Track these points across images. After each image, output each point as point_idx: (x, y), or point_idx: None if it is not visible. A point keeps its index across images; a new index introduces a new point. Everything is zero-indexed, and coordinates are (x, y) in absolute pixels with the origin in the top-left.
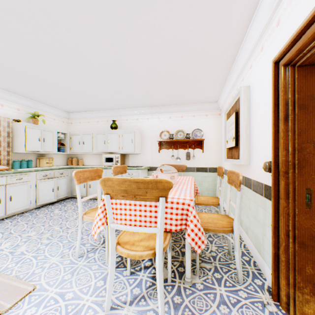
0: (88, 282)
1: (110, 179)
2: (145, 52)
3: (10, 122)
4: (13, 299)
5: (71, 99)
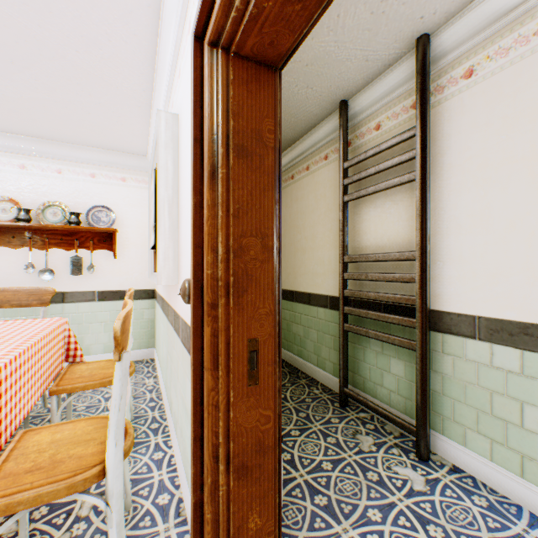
0: None
1: None
2: None
3: None
4: None
5: None
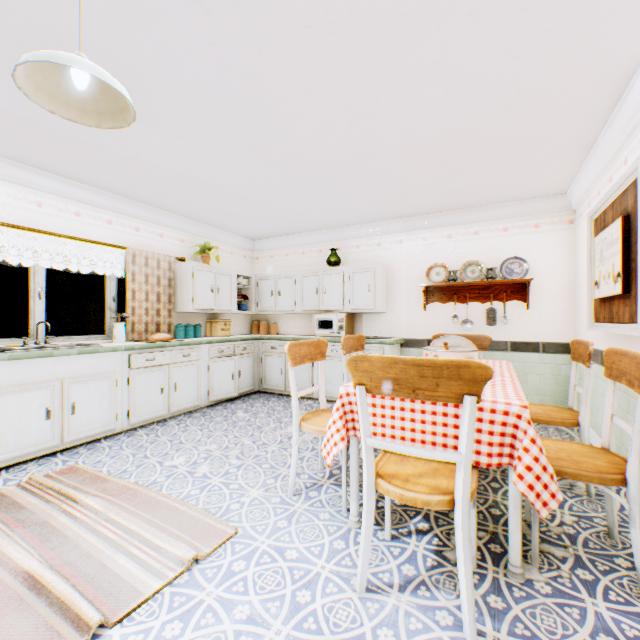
0: (317, 538)
1: (366, 359)
2: (411, 115)
3: (172, 262)
4: (210, 541)
5: (261, 216)
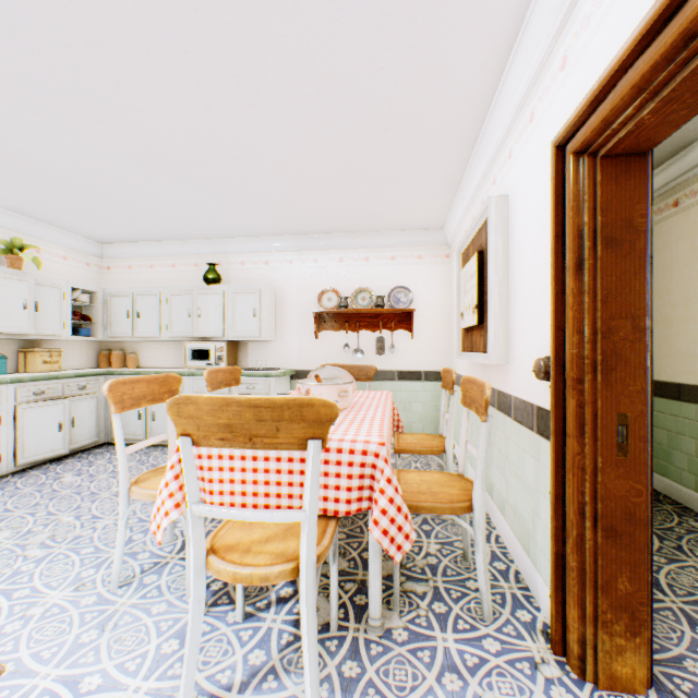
0: (140, 645)
1: (192, 401)
2: (282, 110)
3: None
4: None
5: (106, 211)
